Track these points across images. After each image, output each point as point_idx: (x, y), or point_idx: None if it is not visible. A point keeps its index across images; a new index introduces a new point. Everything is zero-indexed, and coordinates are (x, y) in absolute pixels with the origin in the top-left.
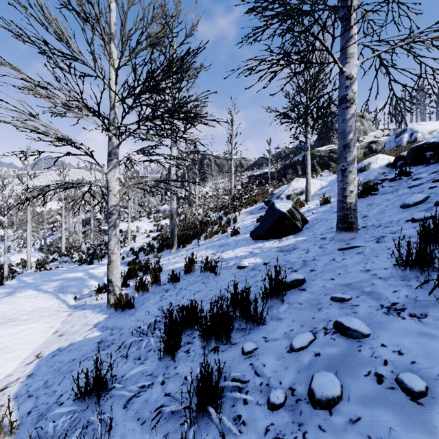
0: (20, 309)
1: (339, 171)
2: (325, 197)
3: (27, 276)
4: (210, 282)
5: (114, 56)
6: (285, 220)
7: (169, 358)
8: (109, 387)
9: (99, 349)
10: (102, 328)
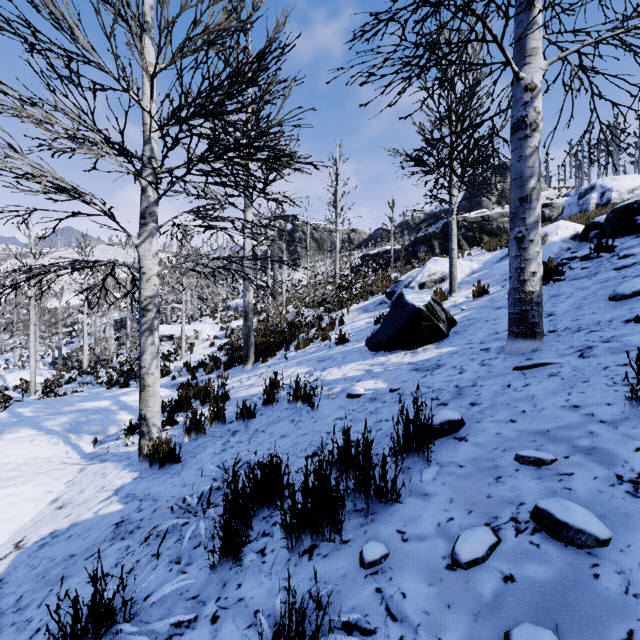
0: (2, 462)
1: (512, 241)
2: (481, 286)
3: (25, 407)
4: (304, 421)
5: (151, 59)
6: (422, 320)
7: (229, 564)
8: (119, 622)
9: (116, 537)
10: (126, 498)
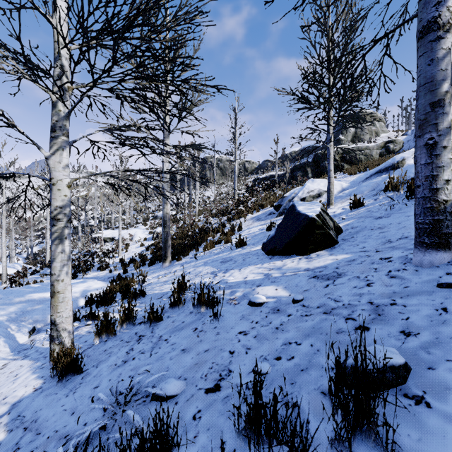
0: None
1: (421, 148)
2: (357, 199)
3: None
4: (206, 331)
5: None
6: (315, 229)
7: None
8: None
9: None
10: (14, 421)
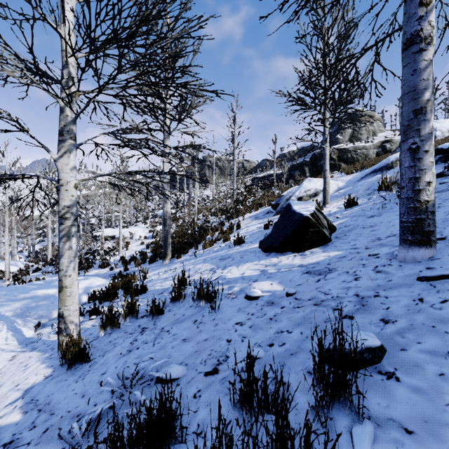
0: None
1: (405, 152)
2: (351, 198)
3: None
4: (206, 323)
5: None
6: (309, 227)
7: None
8: None
9: None
10: (28, 404)
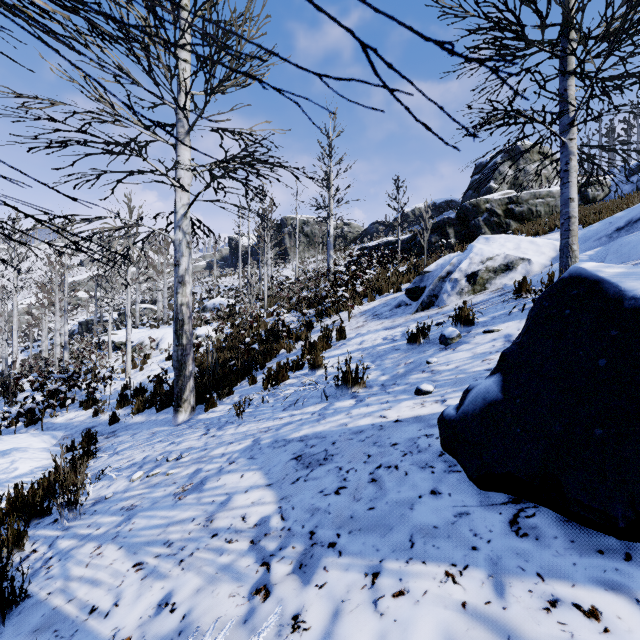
0: None
1: None
2: None
3: None
4: None
5: None
6: None
7: None
8: None
9: None
10: None
